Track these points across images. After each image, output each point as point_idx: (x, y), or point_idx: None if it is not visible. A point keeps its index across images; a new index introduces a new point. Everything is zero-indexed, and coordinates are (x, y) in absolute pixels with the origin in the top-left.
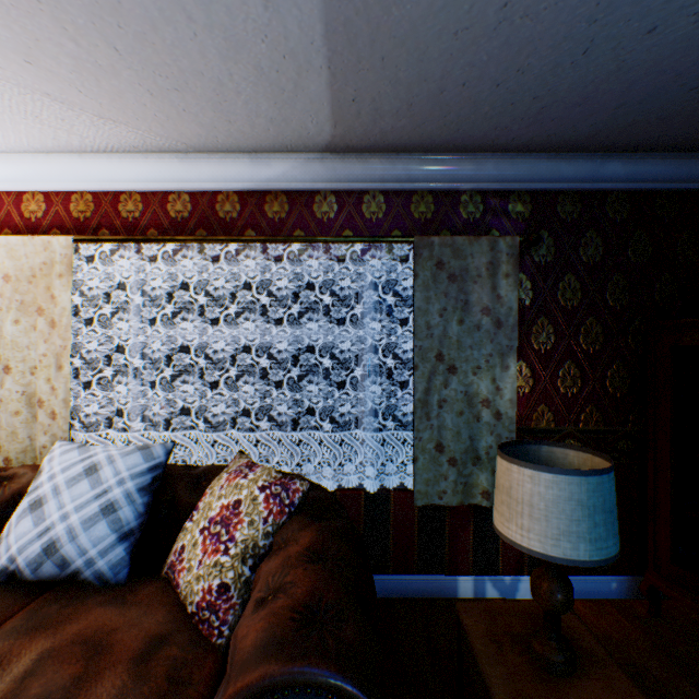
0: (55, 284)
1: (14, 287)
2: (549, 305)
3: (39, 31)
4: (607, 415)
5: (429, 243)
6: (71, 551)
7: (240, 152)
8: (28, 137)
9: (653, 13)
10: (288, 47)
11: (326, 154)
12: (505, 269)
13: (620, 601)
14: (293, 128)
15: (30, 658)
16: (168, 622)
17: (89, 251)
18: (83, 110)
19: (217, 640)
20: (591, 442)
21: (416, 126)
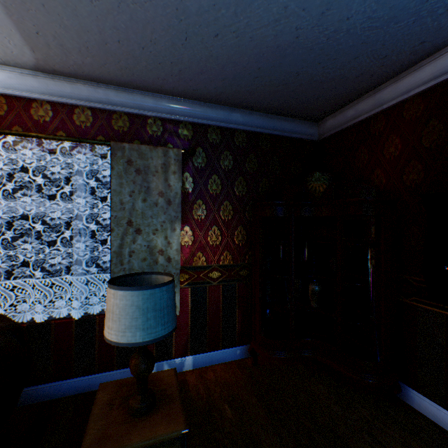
0: None
1: None
2: (204, 192)
3: None
4: (236, 256)
5: (122, 147)
6: None
7: None
8: None
9: (212, 25)
10: None
11: (38, 72)
12: (173, 168)
13: (241, 360)
14: None
15: None
16: None
17: None
18: None
19: None
20: (227, 272)
21: (101, 65)
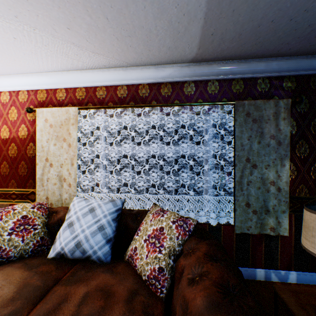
0: (70, 128)
1: (54, 130)
2: (306, 133)
3: (76, 13)
4: None
5: (242, 104)
6: (87, 246)
7: (150, 65)
8: (61, 64)
9: None
10: (187, 9)
11: (190, 63)
12: (282, 115)
13: None
14: (178, 51)
15: (79, 295)
16: (135, 283)
17: (83, 113)
18: (86, 50)
19: (160, 294)
20: None
21: (240, 45)
